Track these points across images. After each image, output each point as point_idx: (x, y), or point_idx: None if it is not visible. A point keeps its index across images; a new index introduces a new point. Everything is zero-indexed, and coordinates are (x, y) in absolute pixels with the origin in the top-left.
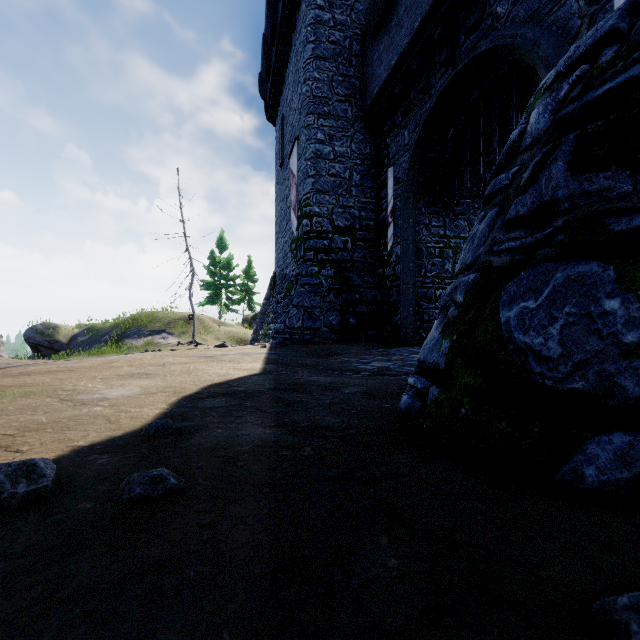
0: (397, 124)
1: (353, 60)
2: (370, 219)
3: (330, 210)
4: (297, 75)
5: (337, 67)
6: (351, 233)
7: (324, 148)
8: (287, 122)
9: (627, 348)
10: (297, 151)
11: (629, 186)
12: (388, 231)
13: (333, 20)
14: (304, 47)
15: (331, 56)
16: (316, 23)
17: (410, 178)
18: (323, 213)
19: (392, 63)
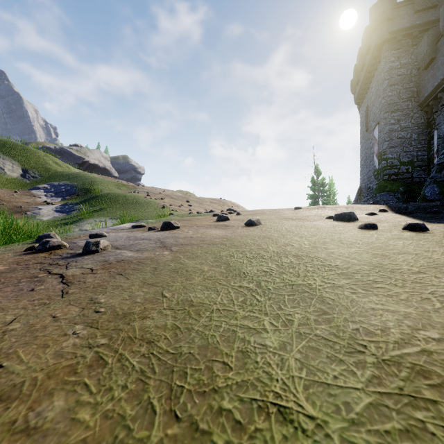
0: (439, 109)
1: (412, 79)
2: (424, 155)
3: (398, 155)
4: (378, 92)
5: (402, 86)
6: (411, 164)
7: (394, 126)
8: (371, 110)
9: (436, 194)
10: (378, 128)
11: (439, 175)
12: (434, 161)
13: (400, 64)
14: (383, 82)
15: (398, 82)
16: (390, 70)
17: None
18: (394, 157)
19: (434, 85)
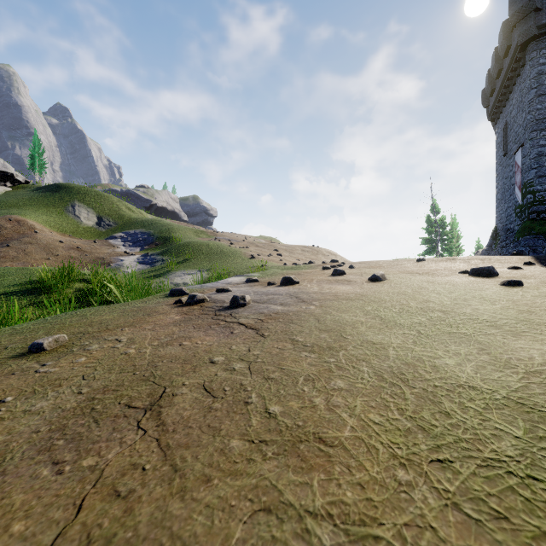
0: None
1: None
2: None
3: None
4: (521, 105)
5: None
6: None
7: (545, 149)
8: (511, 128)
9: None
10: (521, 152)
11: None
12: None
13: None
14: (528, 92)
15: None
16: (538, 75)
17: None
18: (544, 189)
19: None
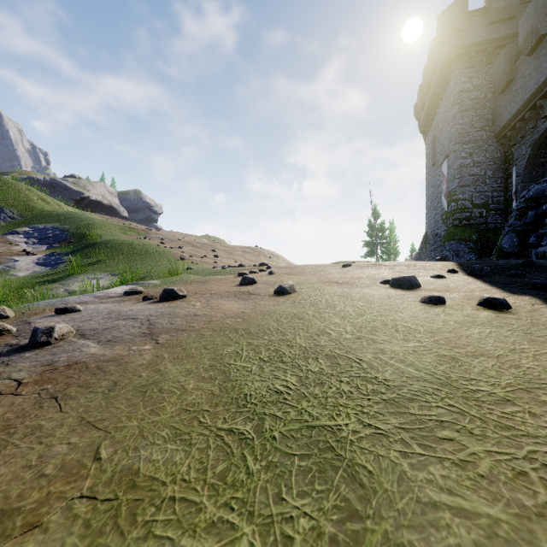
0: (518, 142)
1: (487, 104)
2: (500, 196)
3: (470, 195)
4: (447, 119)
5: (475, 112)
6: (485, 207)
7: (466, 161)
8: (438, 141)
9: (516, 245)
10: (447, 163)
11: (519, 223)
12: (512, 204)
13: (472, 86)
14: (452, 107)
15: (471, 107)
16: (460, 92)
17: (525, 175)
18: (465, 198)
19: (512, 112)
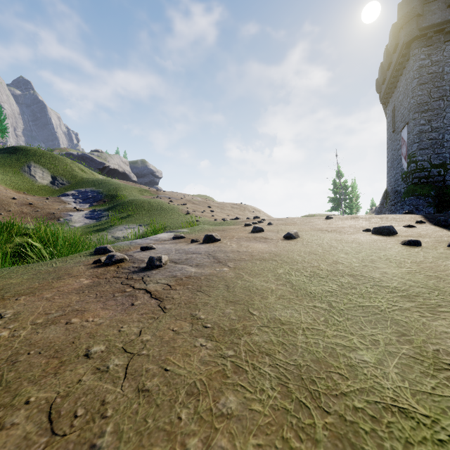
0: None
1: (444, 77)
2: None
3: (428, 157)
4: (406, 91)
5: (433, 84)
6: (443, 166)
7: (424, 127)
8: (398, 110)
9: None
10: (406, 129)
11: None
12: None
13: (430, 62)
14: (412, 81)
15: (429, 80)
16: (419, 68)
17: None
18: (424, 159)
19: None
